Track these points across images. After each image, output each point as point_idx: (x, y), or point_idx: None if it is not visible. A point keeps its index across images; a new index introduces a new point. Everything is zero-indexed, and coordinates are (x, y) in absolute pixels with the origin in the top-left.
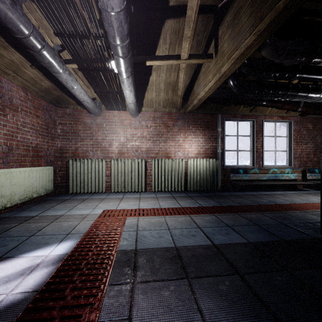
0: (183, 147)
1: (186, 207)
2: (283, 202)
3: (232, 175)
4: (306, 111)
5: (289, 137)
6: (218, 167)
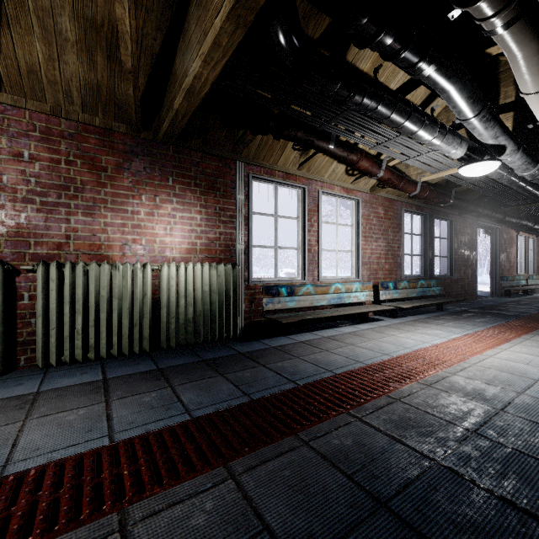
0: (150, 231)
1: (131, 437)
2: (371, 356)
3: (267, 301)
4: (389, 179)
5: (356, 226)
6: (237, 284)
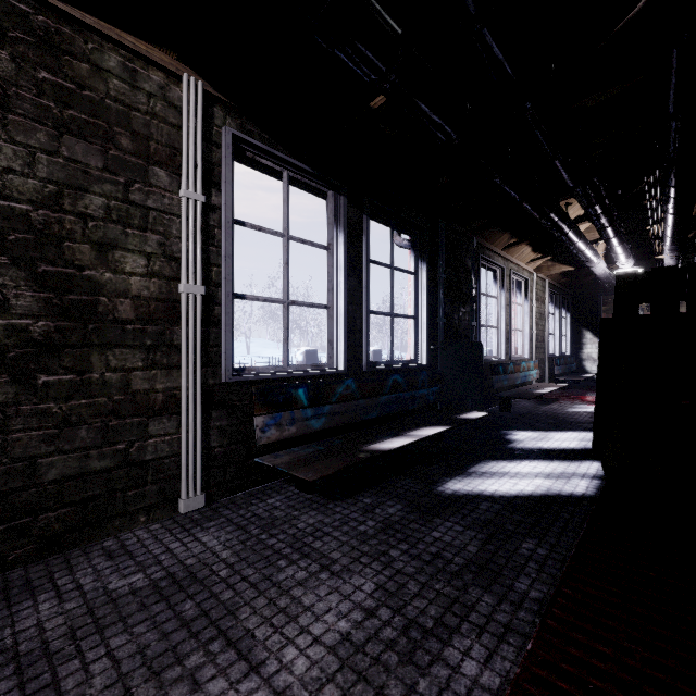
0: None
1: None
2: None
3: None
4: None
5: None
6: None
